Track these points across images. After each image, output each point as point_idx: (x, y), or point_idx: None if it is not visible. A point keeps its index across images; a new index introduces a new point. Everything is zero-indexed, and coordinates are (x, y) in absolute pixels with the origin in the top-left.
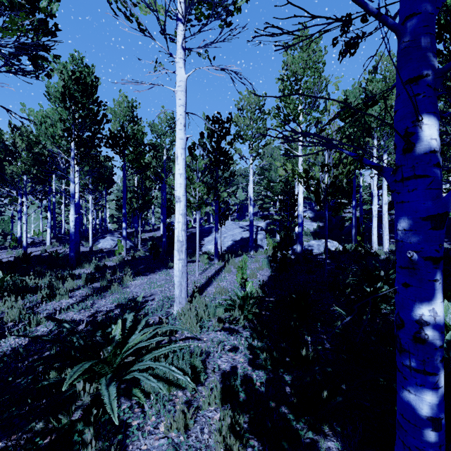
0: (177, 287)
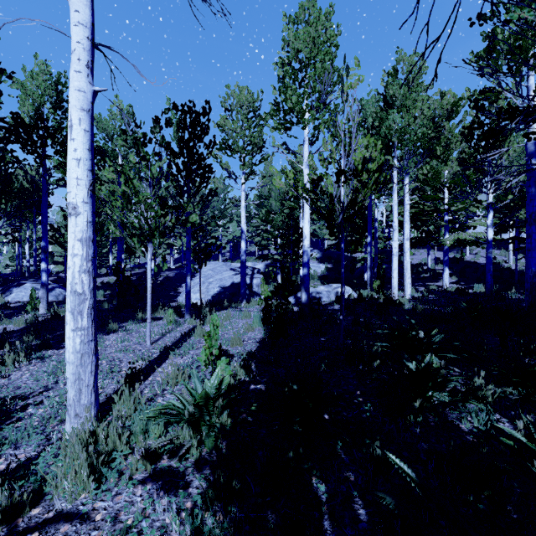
0: (70, 384)
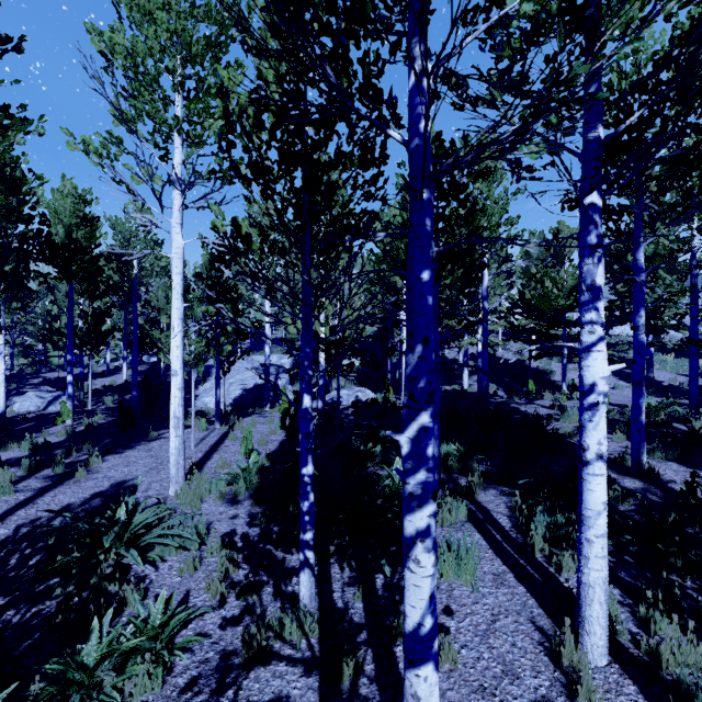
0: (173, 466)
